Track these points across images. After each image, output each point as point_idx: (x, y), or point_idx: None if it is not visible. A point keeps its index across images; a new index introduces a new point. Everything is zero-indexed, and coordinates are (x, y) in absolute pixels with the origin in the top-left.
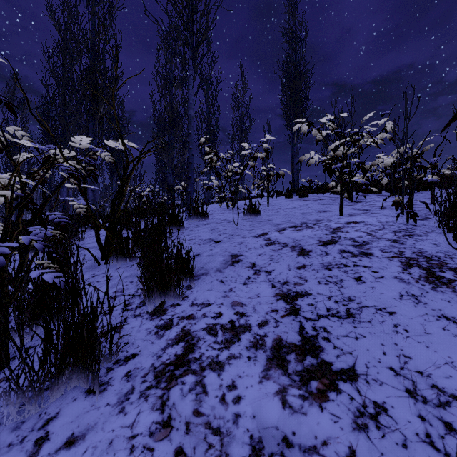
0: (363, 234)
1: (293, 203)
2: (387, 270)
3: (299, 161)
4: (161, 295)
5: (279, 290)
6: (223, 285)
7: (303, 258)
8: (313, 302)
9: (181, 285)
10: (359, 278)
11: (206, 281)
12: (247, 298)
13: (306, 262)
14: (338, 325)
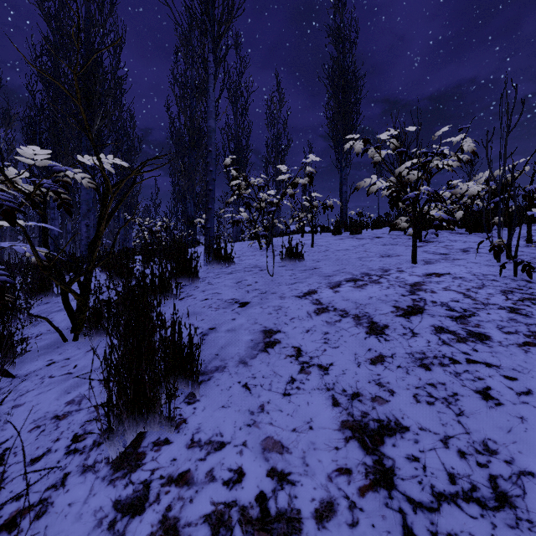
0: (458, 296)
1: (345, 243)
2: (531, 375)
3: (356, 189)
4: (138, 420)
5: (347, 413)
6: (248, 397)
7: (376, 340)
8: (417, 451)
9: (177, 395)
10: (487, 393)
11: (221, 386)
12: (290, 429)
13: (384, 349)
14: (488, 534)
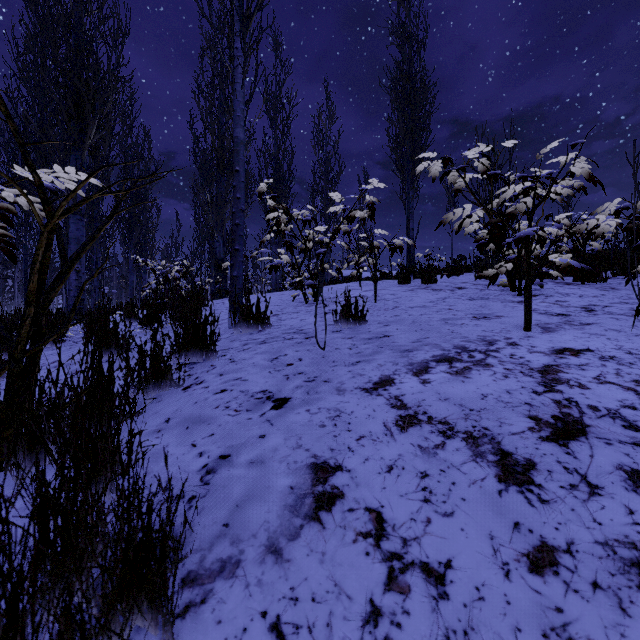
0: (629, 395)
1: (419, 297)
2: None
3: (441, 223)
4: None
5: None
6: None
7: (522, 499)
8: None
9: None
10: None
11: (226, 625)
12: None
13: (545, 527)
14: None
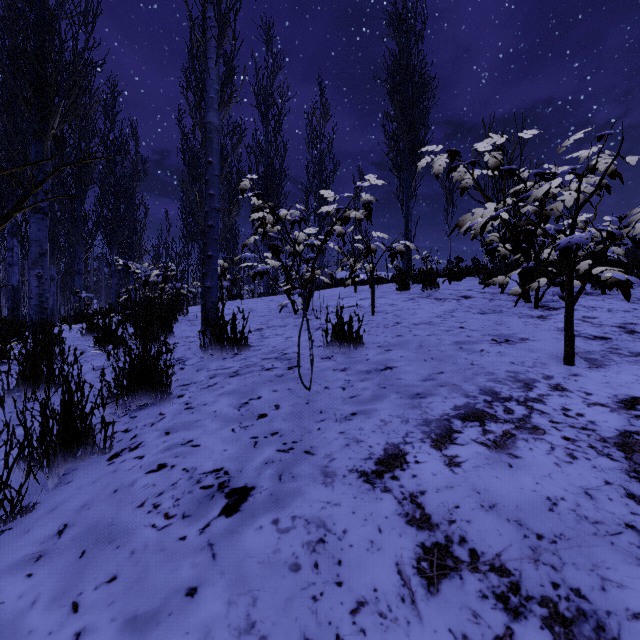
0: None
1: (423, 310)
2: None
3: (456, 226)
4: None
5: None
6: None
7: None
8: None
9: None
10: None
11: None
12: None
13: None
14: None
